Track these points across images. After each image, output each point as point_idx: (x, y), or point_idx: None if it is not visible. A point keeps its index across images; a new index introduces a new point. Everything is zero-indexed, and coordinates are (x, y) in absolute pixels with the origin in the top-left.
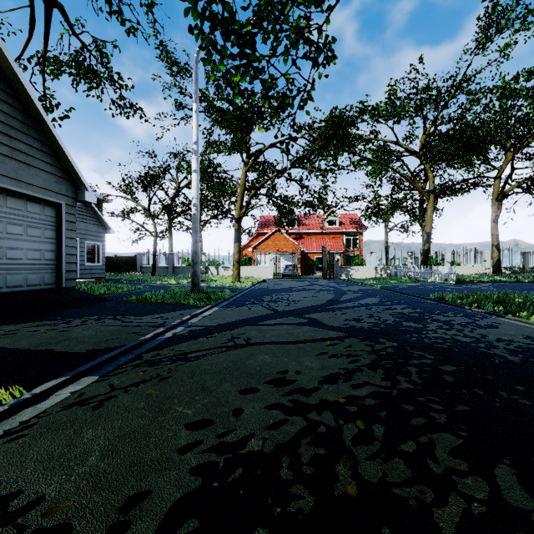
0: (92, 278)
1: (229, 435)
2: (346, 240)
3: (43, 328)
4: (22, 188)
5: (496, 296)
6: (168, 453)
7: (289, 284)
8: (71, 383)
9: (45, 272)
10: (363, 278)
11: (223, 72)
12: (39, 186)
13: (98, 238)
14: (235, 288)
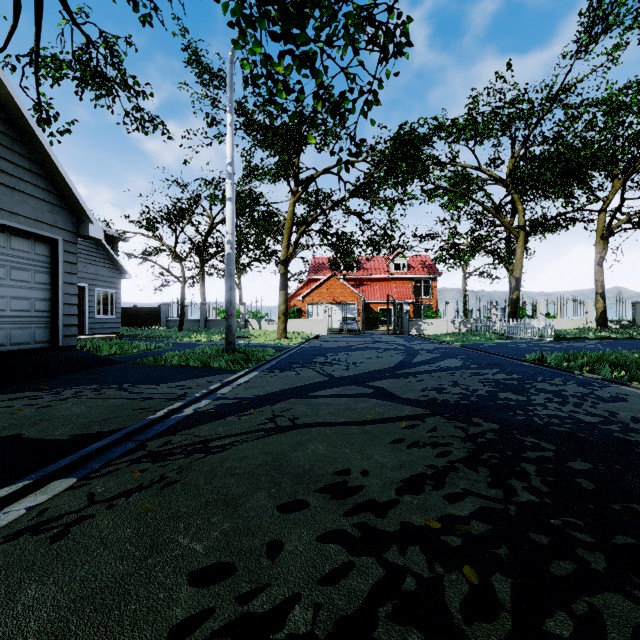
0: (103, 333)
1: (259, 598)
2: (416, 288)
3: (20, 402)
4: (4, 219)
5: (613, 358)
6: (151, 639)
7: (347, 342)
8: (33, 491)
9: (36, 327)
10: (437, 333)
11: (261, 59)
12: (27, 216)
13: (112, 284)
14: (281, 346)
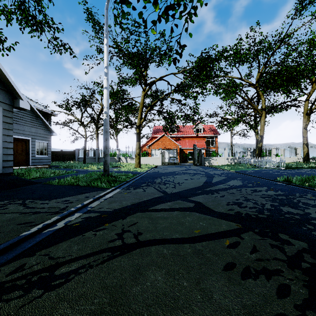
0: (40, 165)
1: None
2: (207, 141)
3: None
4: None
5: None
6: None
7: (172, 169)
8: None
9: None
10: (219, 165)
11: None
12: None
13: (45, 138)
14: (136, 172)
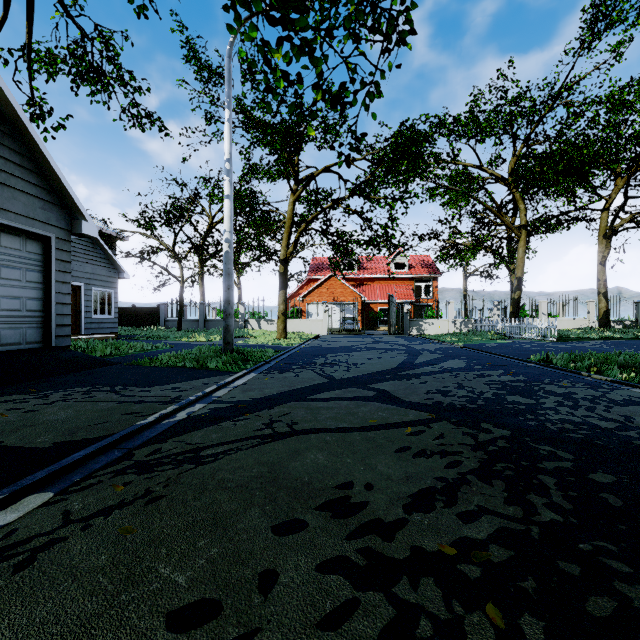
0: (101, 334)
1: None
2: (417, 287)
3: (4, 406)
4: None
5: (621, 358)
6: None
7: (347, 342)
8: (3, 508)
9: (27, 327)
10: (438, 333)
11: (258, 45)
12: (18, 213)
13: (109, 283)
14: (280, 346)
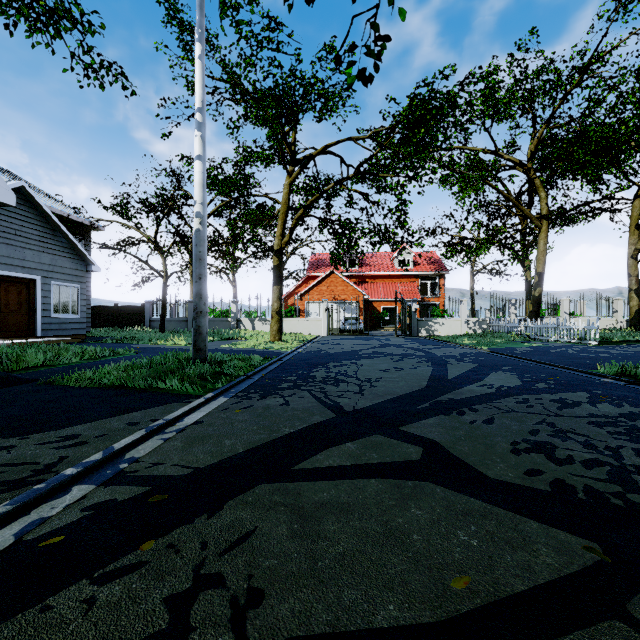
0: (63, 336)
1: None
2: (421, 286)
3: None
4: None
5: None
6: None
7: (351, 345)
8: None
9: None
10: (450, 335)
11: None
12: None
13: (74, 277)
14: (272, 351)
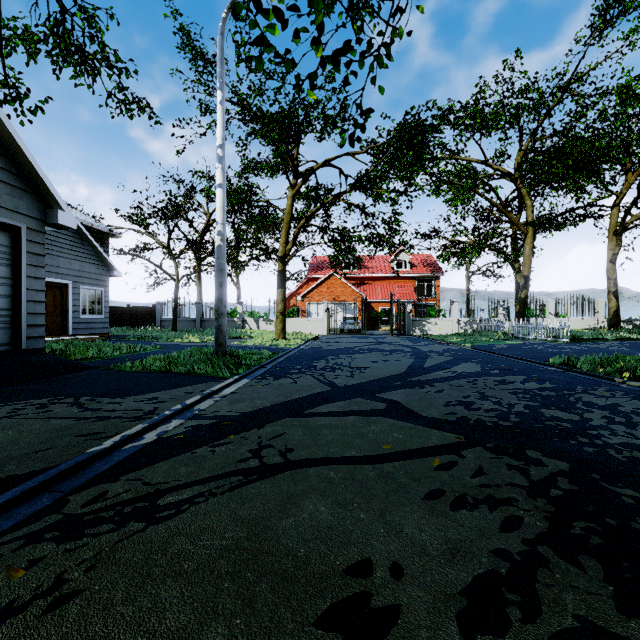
0: (90, 334)
1: None
2: (418, 287)
3: None
4: None
5: None
6: None
7: (349, 343)
8: None
9: None
10: (442, 334)
11: None
12: None
13: (99, 282)
14: (278, 348)
